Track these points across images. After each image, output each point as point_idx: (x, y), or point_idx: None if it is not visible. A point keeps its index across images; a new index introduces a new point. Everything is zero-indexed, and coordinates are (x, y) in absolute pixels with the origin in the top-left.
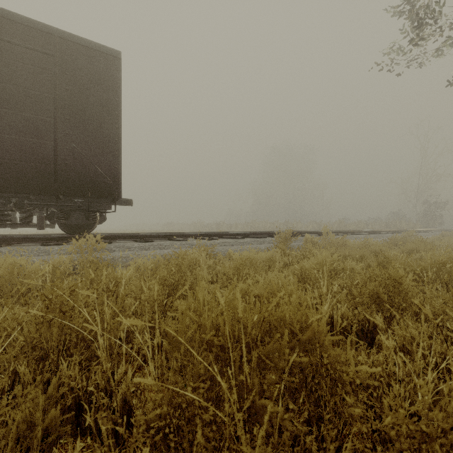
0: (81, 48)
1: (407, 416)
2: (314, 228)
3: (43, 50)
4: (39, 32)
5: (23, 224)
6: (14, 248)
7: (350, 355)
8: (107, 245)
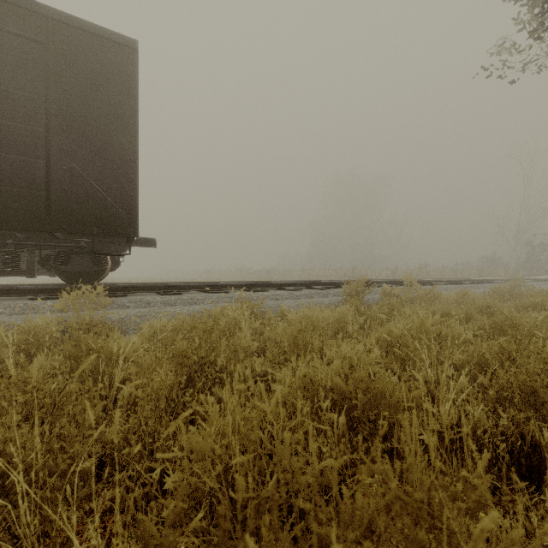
0: (83, 35)
1: None
2: (388, 276)
3: (31, 36)
4: (26, 12)
5: (6, 271)
6: None
7: None
8: (119, 300)
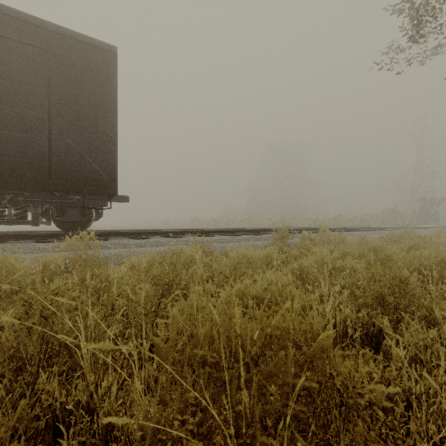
0: (76, 43)
1: (430, 444)
2: (310, 224)
3: (37, 45)
4: (34, 27)
5: (17, 221)
6: (8, 245)
7: (363, 372)
8: (102, 242)
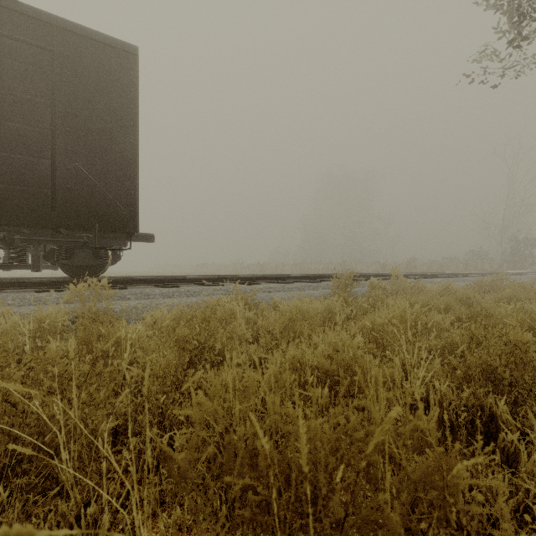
0: (86, 41)
1: None
2: (377, 270)
3: (37, 43)
4: (33, 21)
5: (13, 265)
6: (0, 295)
7: (505, 510)
8: (120, 292)
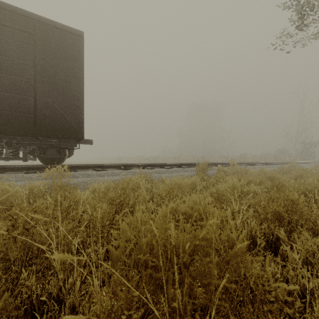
0: (54, 29)
1: None
2: (223, 160)
3: (26, 30)
4: (23, 17)
5: (11, 158)
6: (5, 175)
7: (269, 273)
8: (73, 173)
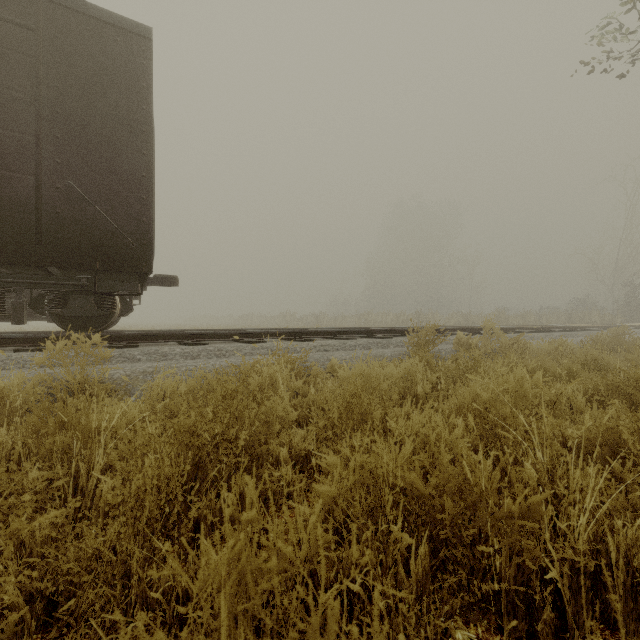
0: (82, 19)
1: None
2: (459, 322)
3: (15, 19)
4: None
5: None
6: None
7: None
8: (128, 351)
